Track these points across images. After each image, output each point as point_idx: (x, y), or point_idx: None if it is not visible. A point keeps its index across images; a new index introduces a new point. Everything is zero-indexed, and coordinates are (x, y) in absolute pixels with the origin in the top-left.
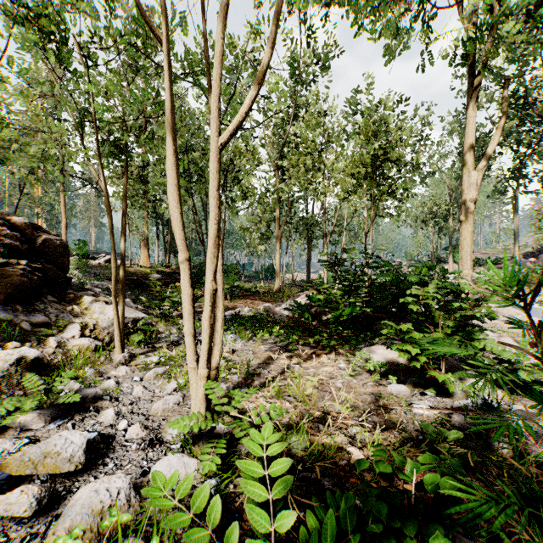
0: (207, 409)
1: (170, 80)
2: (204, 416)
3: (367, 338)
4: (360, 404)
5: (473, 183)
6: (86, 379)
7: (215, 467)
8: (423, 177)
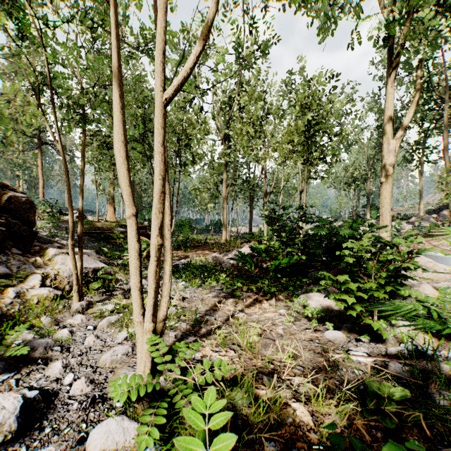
0: (153, 362)
1: (116, 38)
2: (149, 369)
3: (303, 284)
4: (304, 358)
5: (391, 150)
6: (42, 328)
7: (154, 436)
8: (346, 147)
